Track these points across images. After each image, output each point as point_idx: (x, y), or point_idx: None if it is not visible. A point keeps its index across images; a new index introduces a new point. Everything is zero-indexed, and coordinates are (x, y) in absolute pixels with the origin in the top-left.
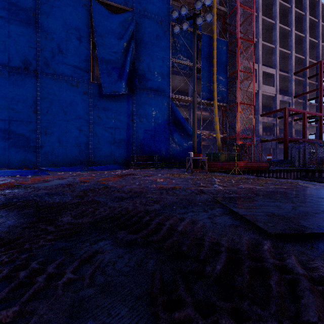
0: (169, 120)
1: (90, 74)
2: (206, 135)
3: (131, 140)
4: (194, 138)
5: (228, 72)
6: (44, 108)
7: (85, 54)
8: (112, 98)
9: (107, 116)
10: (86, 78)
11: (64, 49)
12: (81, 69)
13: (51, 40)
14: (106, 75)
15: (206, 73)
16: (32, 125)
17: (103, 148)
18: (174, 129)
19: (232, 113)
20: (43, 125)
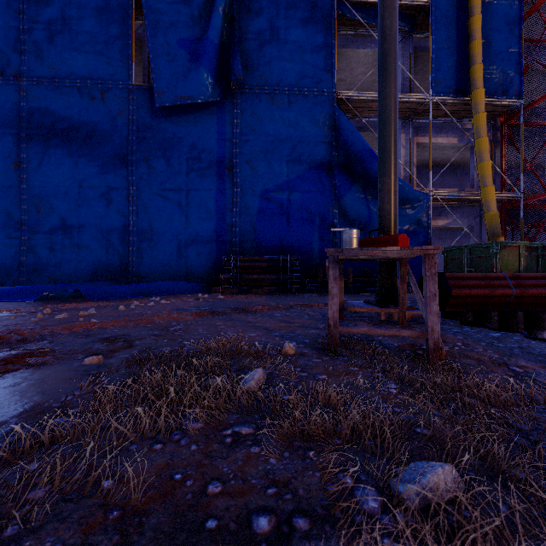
0: (332, 160)
1: (132, 67)
2: (448, 200)
3: (229, 220)
4: (383, 179)
5: (522, 2)
6: (34, 156)
7: (119, 22)
8: (181, 118)
9: (169, 163)
10: (121, 78)
11: (74, 18)
12: (110, 57)
13: (48, 2)
14: (163, 61)
15: (446, 16)
16: (12, 194)
17: (160, 241)
18: (345, 185)
19: (537, 124)
20: (32, 194)
